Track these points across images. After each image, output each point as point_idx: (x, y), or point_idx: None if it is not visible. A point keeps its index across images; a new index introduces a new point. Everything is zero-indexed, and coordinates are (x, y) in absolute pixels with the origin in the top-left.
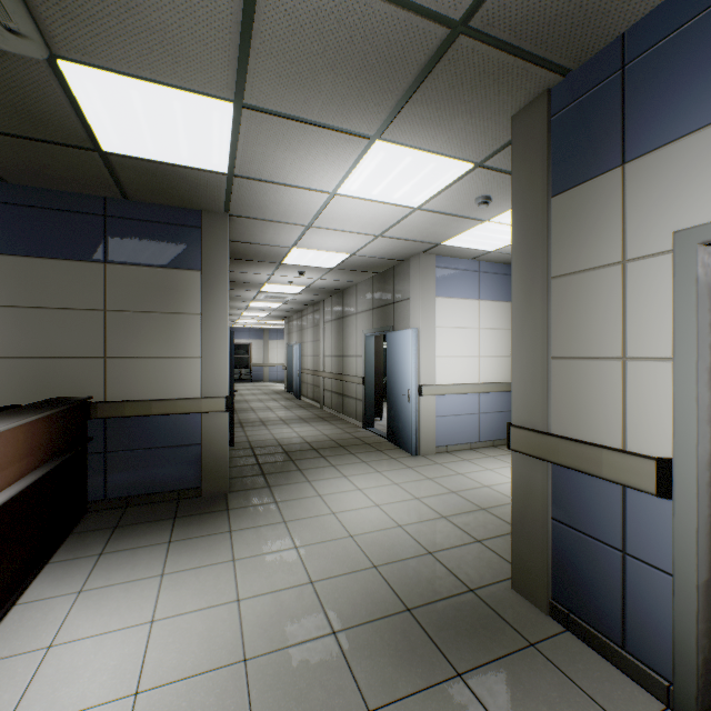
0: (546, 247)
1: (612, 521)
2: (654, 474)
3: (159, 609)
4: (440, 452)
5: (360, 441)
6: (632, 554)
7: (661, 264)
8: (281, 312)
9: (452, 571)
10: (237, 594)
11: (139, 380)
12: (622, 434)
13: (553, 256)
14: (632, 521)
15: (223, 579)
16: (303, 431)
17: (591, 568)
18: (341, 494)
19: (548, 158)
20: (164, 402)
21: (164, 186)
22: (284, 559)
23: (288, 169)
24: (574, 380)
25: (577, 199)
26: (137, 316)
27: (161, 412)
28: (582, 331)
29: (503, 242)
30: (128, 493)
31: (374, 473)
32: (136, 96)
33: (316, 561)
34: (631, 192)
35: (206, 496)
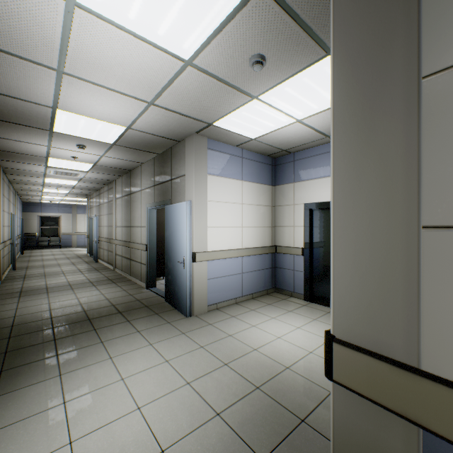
0: (416, 17)
1: None
2: None
3: None
4: (211, 310)
5: (140, 304)
6: None
7: None
8: (81, 190)
9: None
10: None
11: None
12: None
13: (430, 33)
14: None
15: None
16: (86, 297)
17: None
18: (96, 395)
19: None
20: None
21: None
22: None
23: None
24: None
25: None
26: None
27: None
28: None
29: (264, 129)
30: None
31: (146, 348)
32: None
33: None
34: None
35: None
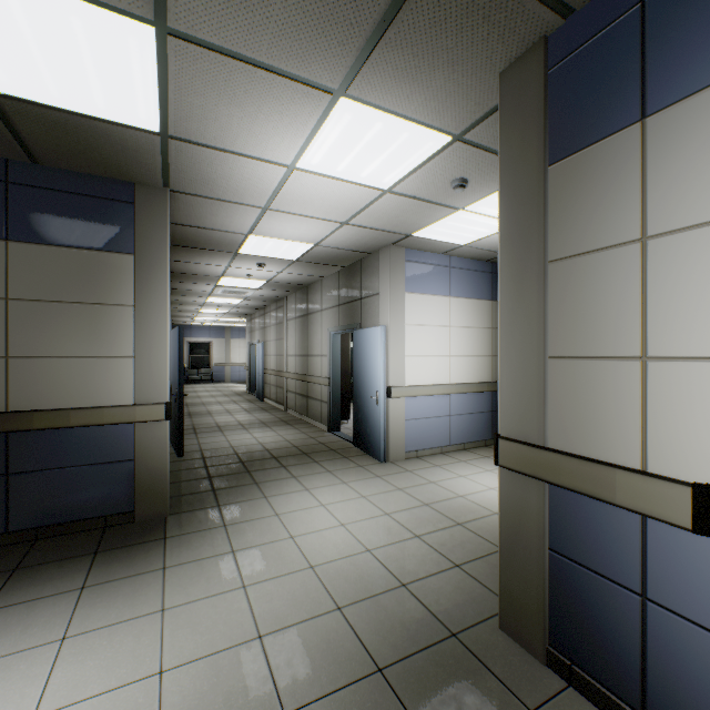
0: (542, 225)
1: (628, 557)
2: (689, 504)
3: (47, 696)
4: (410, 458)
5: (325, 447)
6: (655, 600)
7: (695, 240)
8: (242, 309)
9: (430, 609)
10: (160, 663)
11: (53, 385)
12: (642, 452)
13: (551, 235)
14: (655, 559)
15: (145, 640)
16: (264, 437)
17: (600, 612)
18: (302, 512)
19: (545, 118)
20: (87, 411)
21: (82, 146)
22: (228, 604)
23: (235, 131)
24: (579, 384)
25: (581, 166)
26: (50, 306)
27: (82, 423)
28: (589, 325)
29: (476, 235)
30: (38, 523)
31: (340, 485)
32: (14, 2)
33: (267, 605)
34: (654, 153)
35: (140, 520)
